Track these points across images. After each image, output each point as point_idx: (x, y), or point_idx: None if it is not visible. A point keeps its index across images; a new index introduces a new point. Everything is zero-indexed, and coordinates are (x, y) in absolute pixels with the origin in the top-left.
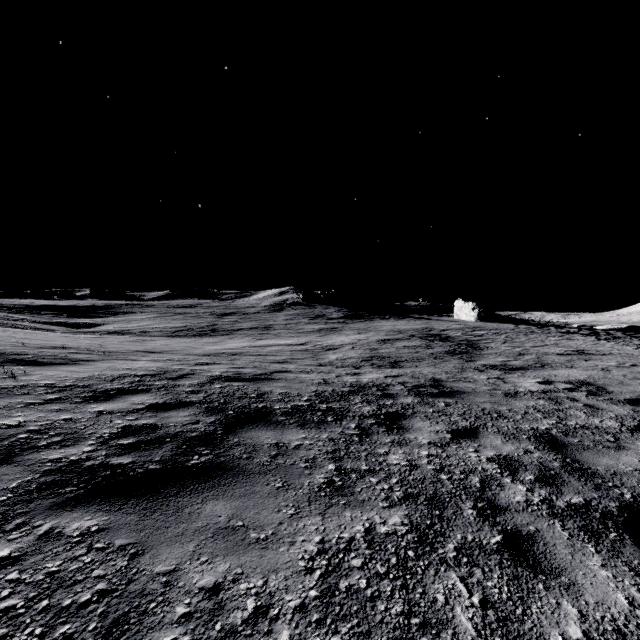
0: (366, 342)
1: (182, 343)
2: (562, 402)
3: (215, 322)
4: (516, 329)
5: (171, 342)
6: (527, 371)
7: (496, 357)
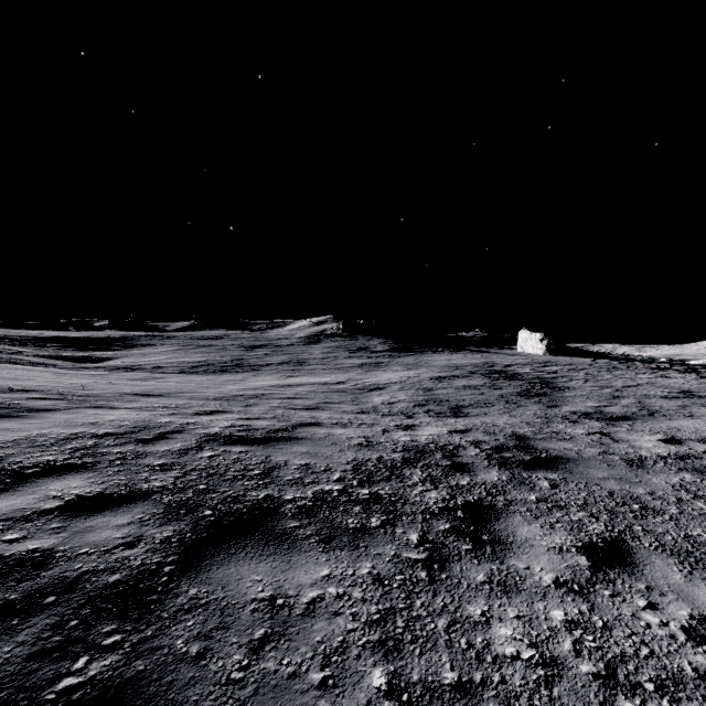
0: (417, 380)
1: (197, 381)
2: None
3: (241, 356)
4: (595, 364)
5: (184, 380)
6: (635, 422)
7: (585, 401)
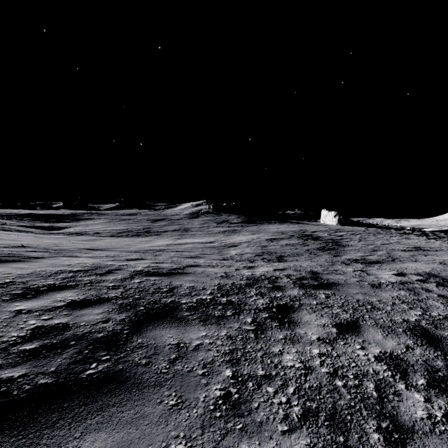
0: (258, 241)
1: (122, 241)
2: (419, 293)
3: (149, 226)
4: (367, 231)
5: (114, 241)
6: (383, 264)
7: (356, 253)
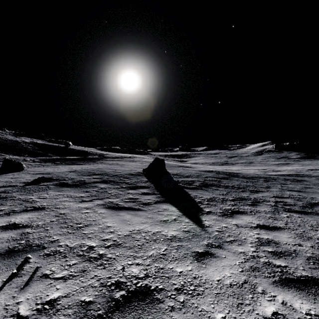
0: (300, 169)
1: (216, 167)
2: None
3: (227, 160)
4: None
5: (212, 166)
6: None
7: None
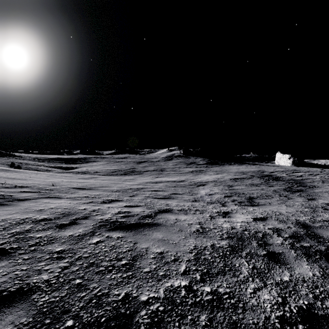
0: (223, 180)
1: (112, 179)
2: None
3: (134, 166)
4: (323, 171)
5: (106, 179)
6: None
7: None
